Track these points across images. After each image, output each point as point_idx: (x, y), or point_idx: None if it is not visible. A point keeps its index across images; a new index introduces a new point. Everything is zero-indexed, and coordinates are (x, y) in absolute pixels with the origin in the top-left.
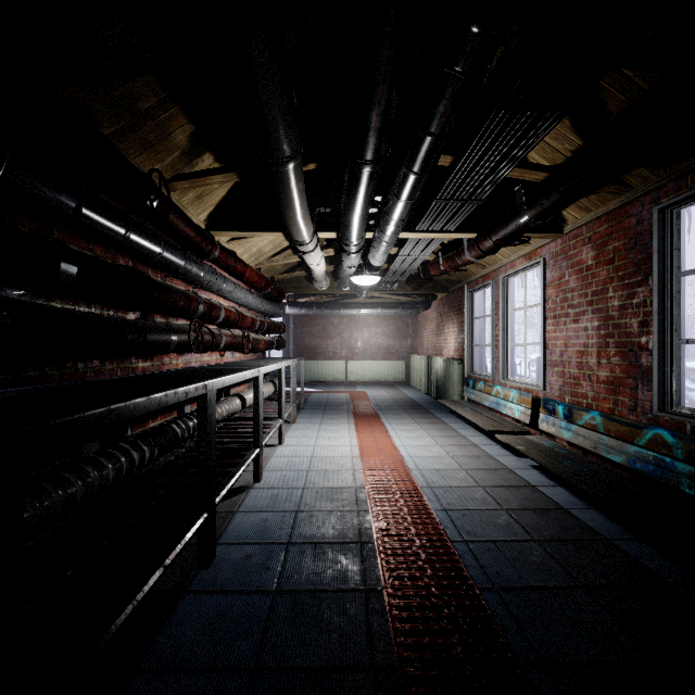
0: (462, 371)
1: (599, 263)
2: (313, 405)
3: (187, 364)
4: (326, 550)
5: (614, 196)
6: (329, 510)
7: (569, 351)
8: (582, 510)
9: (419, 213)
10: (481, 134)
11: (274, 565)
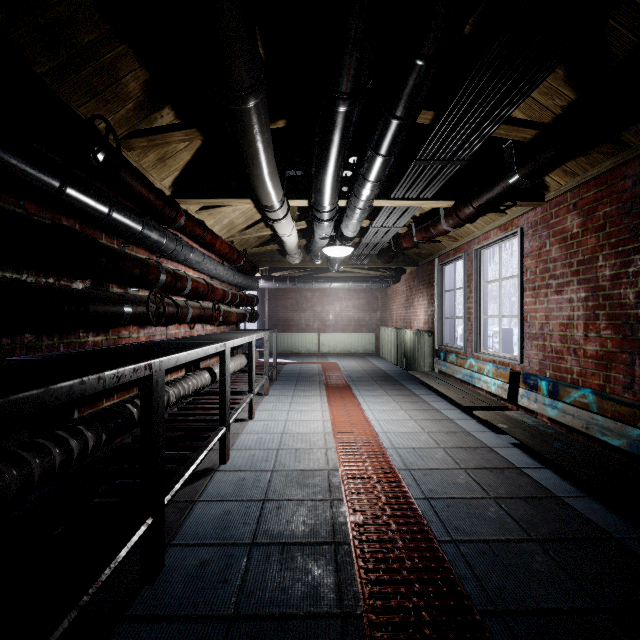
0: (432, 343)
1: (587, 230)
2: (286, 376)
3: (150, 337)
4: (295, 553)
5: (606, 157)
6: (299, 499)
7: (551, 323)
8: (578, 499)
9: (394, 180)
10: (476, 69)
11: (233, 576)
